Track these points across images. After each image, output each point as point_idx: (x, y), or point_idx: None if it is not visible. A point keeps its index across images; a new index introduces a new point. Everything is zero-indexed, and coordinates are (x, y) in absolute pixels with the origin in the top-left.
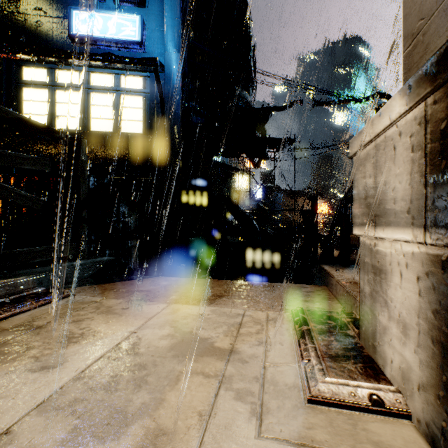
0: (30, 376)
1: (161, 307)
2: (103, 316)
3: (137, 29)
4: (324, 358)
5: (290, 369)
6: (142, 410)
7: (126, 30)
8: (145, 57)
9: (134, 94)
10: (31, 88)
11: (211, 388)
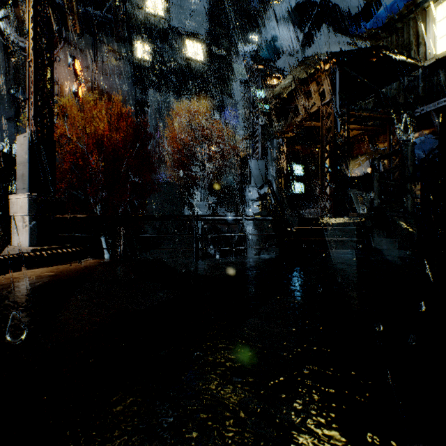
0: None
1: None
2: None
3: None
4: None
5: None
6: None
7: None
8: None
9: None
10: None
11: None
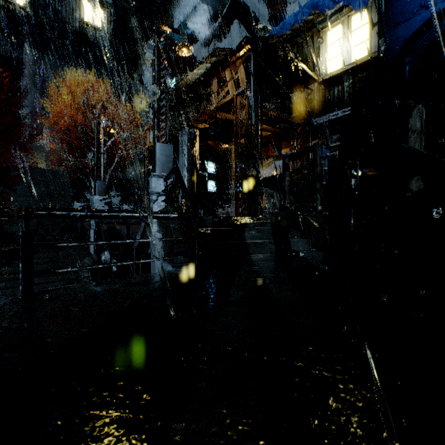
0: None
1: None
2: None
3: None
4: None
5: None
6: None
7: None
8: None
9: None
10: None
11: None
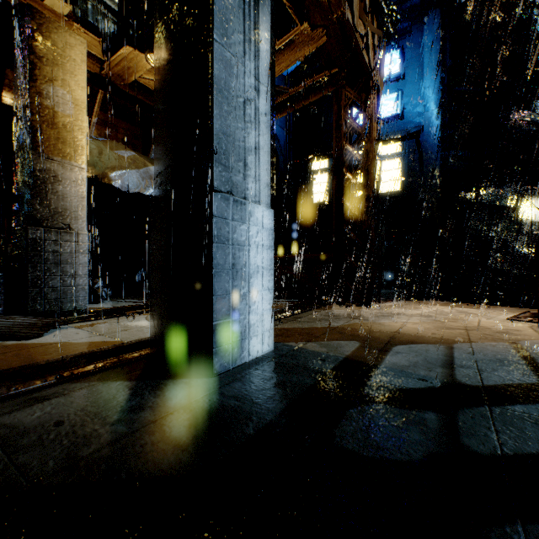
0: (414, 310)
1: (446, 307)
2: (421, 306)
3: (397, 103)
4: (521, 316)
5: (505, 318)
6: (452, 315)
7: (387, 108)
8: (408, 133)
9: (393, 158)
10: (318, 175)
11: (473, 316)
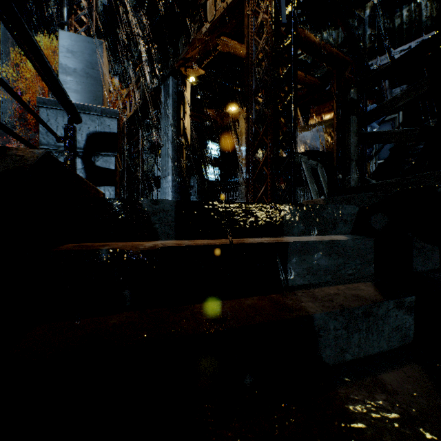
0: None
1: None
2: None
3: None
4: None
5: None
6: None
7: None
8: None
9: None
10: None
11: None
